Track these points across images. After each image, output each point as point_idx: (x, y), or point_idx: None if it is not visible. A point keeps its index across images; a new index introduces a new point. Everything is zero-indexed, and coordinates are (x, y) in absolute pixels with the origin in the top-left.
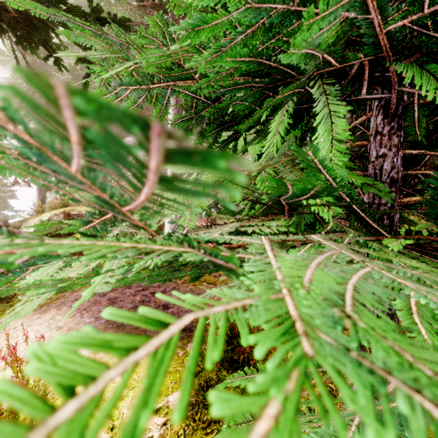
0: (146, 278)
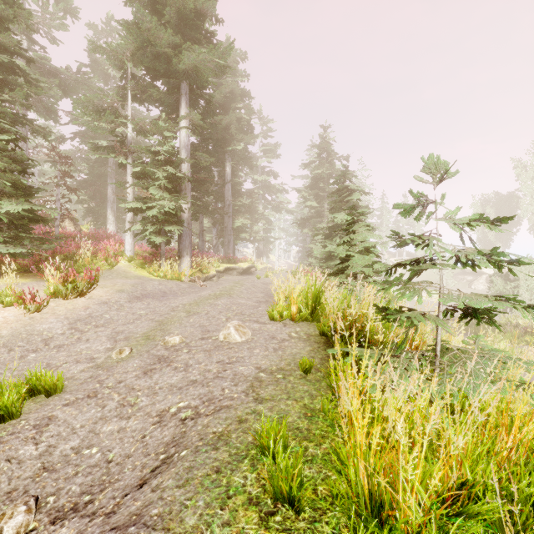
0: None
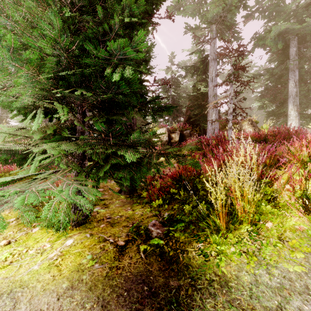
0: None
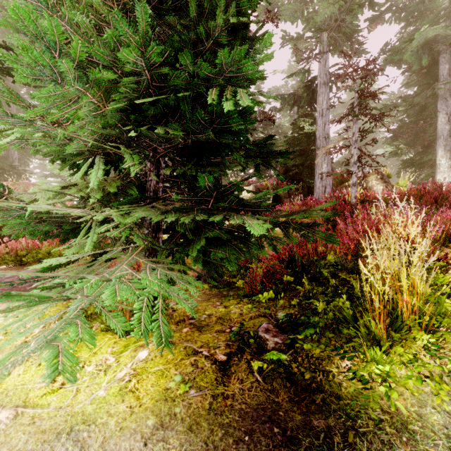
0: (28, 236)
